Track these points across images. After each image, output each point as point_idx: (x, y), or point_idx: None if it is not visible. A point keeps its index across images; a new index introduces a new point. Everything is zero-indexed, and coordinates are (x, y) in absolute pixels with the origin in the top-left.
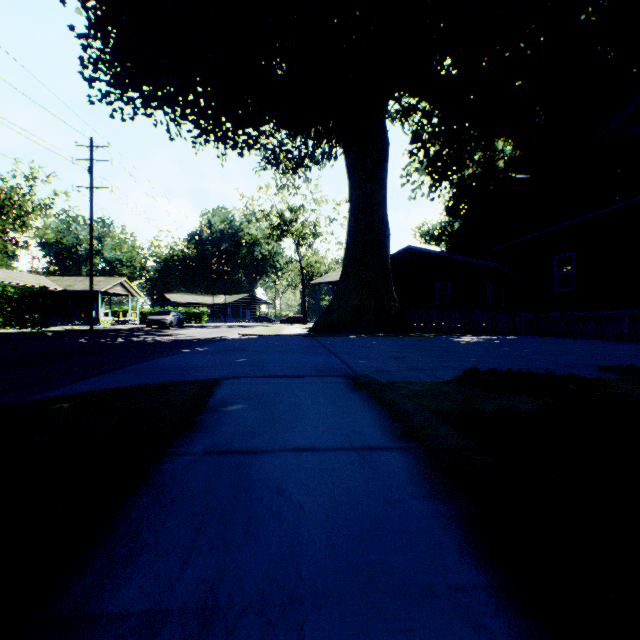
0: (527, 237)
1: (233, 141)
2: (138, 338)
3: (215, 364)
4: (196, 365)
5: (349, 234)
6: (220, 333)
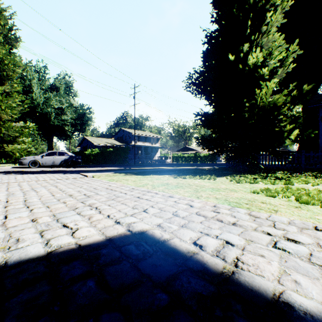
0: None
1: None
2: None
3: None
4: None
5: None
6: None
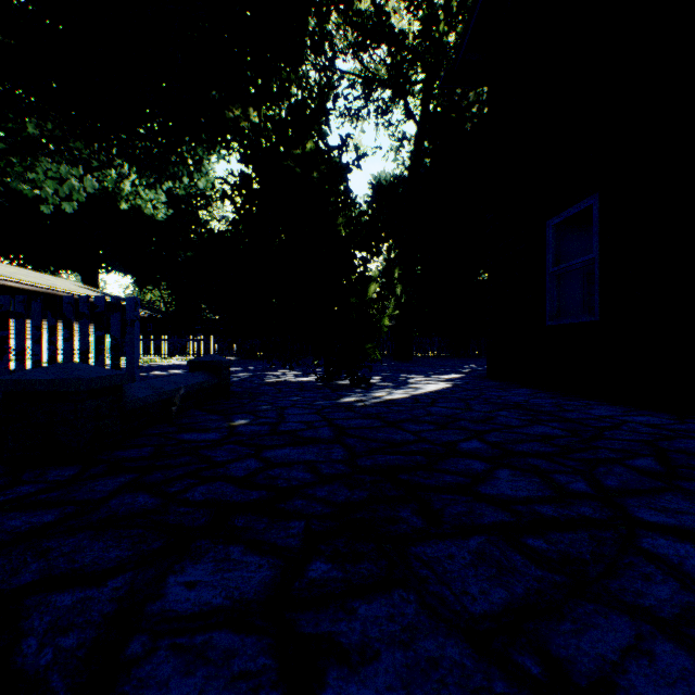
0: None
1: None
2: None
3: None
4: None
5: None
6: None
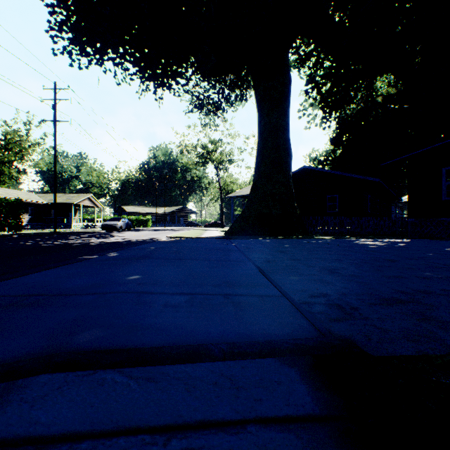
0: (418, 151)
1: (162, 75)
2: (77, 240)
3: (89, 287)
4: (60, 289)
5: (258, 154)
6: (153, 235)
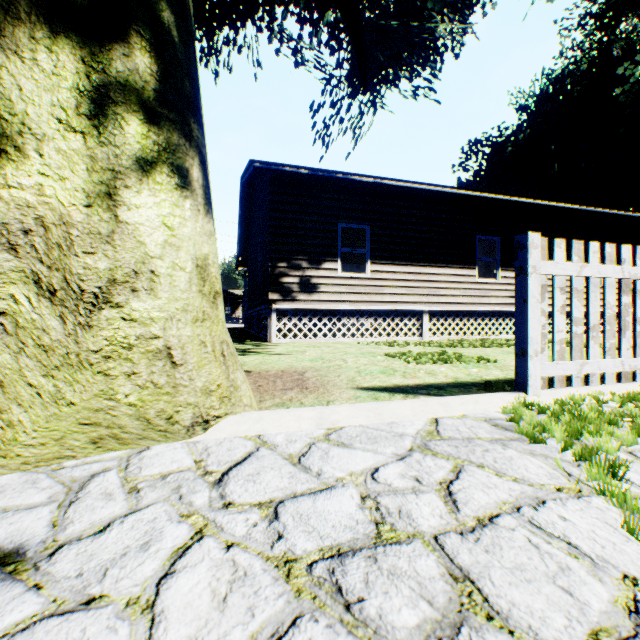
0: None
1: None
2: None
3: None
4: None
5: None
6: None
